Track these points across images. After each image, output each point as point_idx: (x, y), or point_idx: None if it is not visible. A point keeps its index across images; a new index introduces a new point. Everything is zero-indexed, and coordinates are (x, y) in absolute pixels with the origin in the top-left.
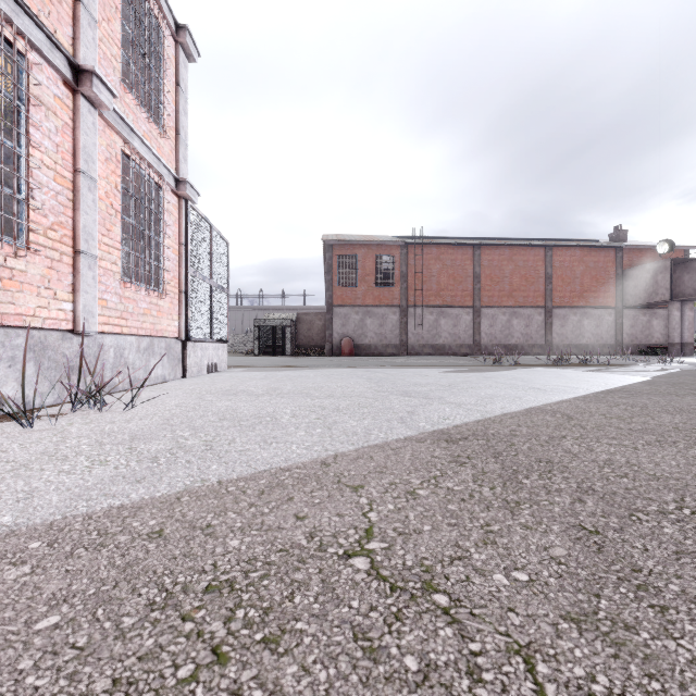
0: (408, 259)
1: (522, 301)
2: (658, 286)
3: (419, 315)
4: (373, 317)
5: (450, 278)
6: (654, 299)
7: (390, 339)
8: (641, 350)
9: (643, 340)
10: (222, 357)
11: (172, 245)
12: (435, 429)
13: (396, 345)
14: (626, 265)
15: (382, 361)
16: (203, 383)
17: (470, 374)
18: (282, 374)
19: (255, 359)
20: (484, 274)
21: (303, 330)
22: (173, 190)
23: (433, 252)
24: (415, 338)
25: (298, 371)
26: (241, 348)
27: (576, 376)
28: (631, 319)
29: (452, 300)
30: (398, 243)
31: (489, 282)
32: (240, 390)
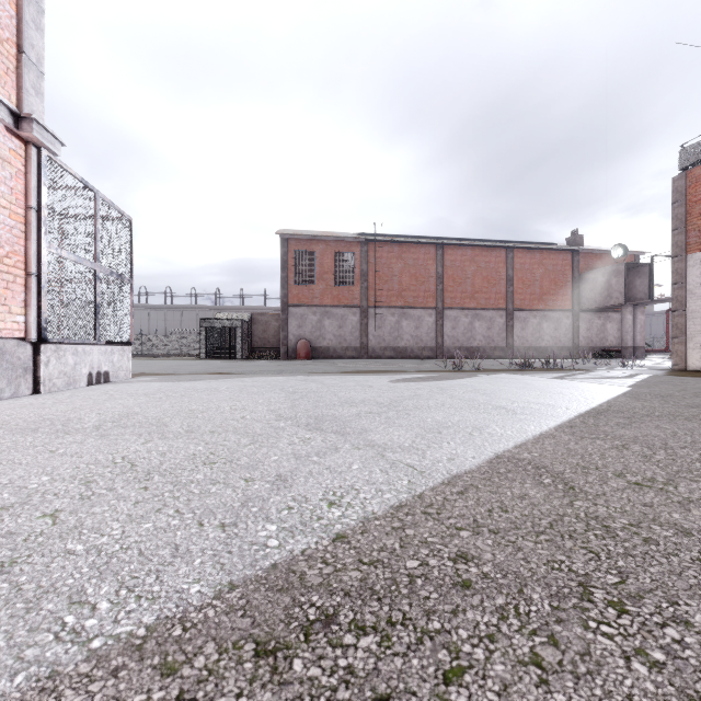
0: (369, 257)
1: (484, 303)
2: (612, 290)
3: (380, 317)
4: (332, 317)
5: (412, 278)
6: (608, 303)
7: (350, 342)
8: (596, 353)
9: (598, 343)
10: (120, 363)
11: (9, 206)
12: (282, 555)
13: (356, 348)
14: (583, 269)
15: (334, 366)
16: (39, 404)
17: (423, 384)
18: (186, 386)
19: (192, 364)
20: (446, 275)
21: (258, 331)
22: (11, 130)
23: (395, 251)
24: (377, 341)
25: (216, 381)
26: (195, 351)
27: (546, 386)
28: (587, 322)
29: (415, 301)
30: (358, 239)
31: (452, 283)
32: (62, 420)
